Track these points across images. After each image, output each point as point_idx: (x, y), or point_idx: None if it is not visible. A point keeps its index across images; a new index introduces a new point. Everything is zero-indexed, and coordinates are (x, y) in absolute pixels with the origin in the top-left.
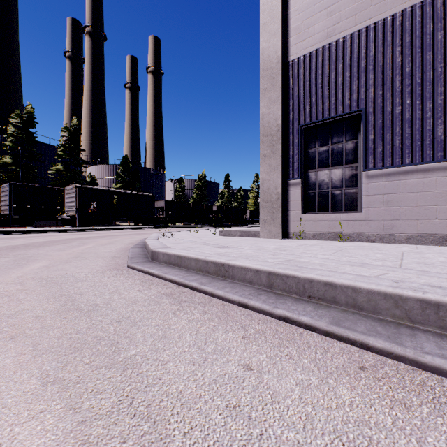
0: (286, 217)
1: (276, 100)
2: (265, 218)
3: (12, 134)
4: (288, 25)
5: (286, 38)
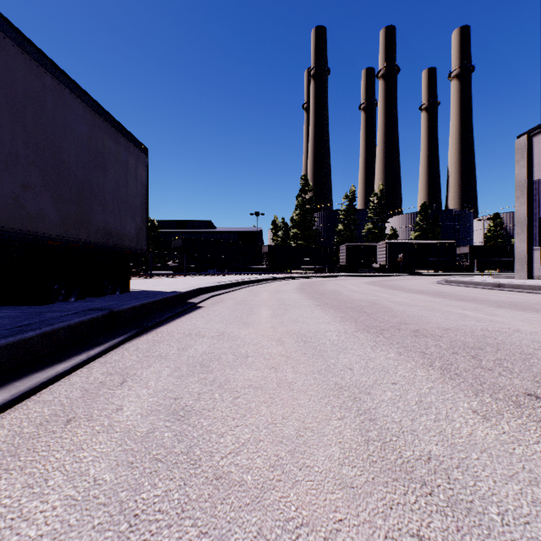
0: (531, 268)
1: (523, 203)
2: (517, 268)
3: (344, 210)
4: (532, 160)
5: (531, 167)
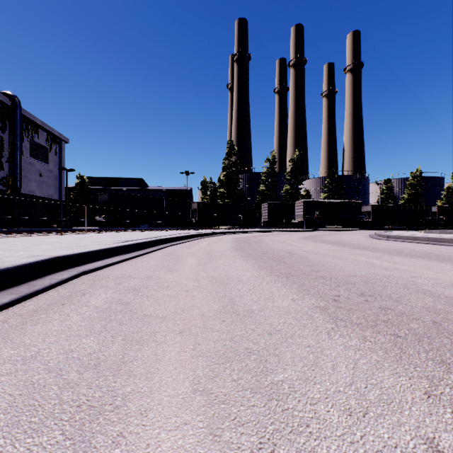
0: None
1: None
2: None
3: (265, 172)
4: None
5: None
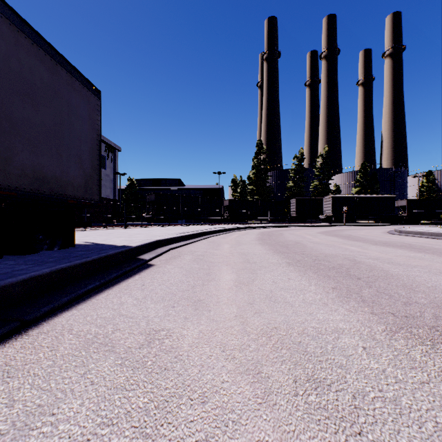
0: None
1: None
2: None
3: (293, 169)
4: None
5: None
